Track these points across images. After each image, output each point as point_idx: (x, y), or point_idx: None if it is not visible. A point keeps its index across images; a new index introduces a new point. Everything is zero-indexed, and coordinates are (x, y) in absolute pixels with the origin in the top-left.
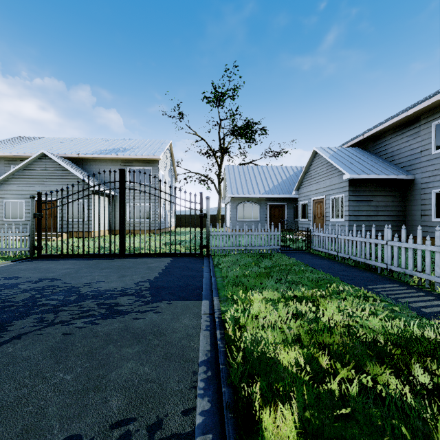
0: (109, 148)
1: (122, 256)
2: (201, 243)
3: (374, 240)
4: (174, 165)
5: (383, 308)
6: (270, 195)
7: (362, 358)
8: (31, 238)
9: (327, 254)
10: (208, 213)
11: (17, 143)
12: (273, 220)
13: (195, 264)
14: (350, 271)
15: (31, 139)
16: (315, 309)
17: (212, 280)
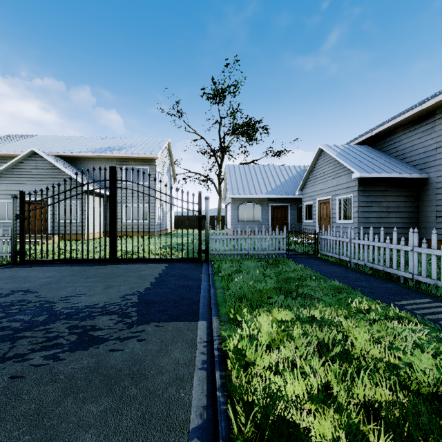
0: (105, 146)
1: (113, 261)
2: (200, 247)
3: (396, 246)
4: (173, 164)
5: (425, 335)
6: (272, 196)
7: (430, 431)
8: (12, 242)
9: (338, 259)
10: (207, 214)
11: (8, 141)
12: (275, 221)
13: (193, 271)
14: (368, 281)
15: (24, 137)
16: (344, 340)
17: (210, 293)
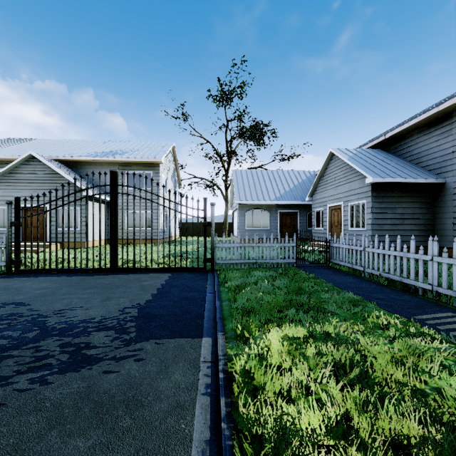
0: (106, 150)
1: (114, 271)
2: (205, 256)
3: (413, 255)
4: (178, 169)
5: (451, 354)
6: (281, 202)
7: None
8: (7, 251)
9: (351, 269)
10: (213, 221)
11: (6, 145)
12: (284, 228)
13: (197, 281)
14: (384, 292)
15: (22, 141)
16: (363, 361)
17: (216, 306)
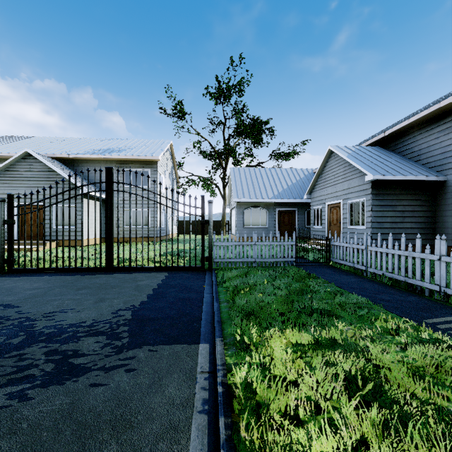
0: (103, 148)
1: (109, 270)
2: (203, 255)
3: (419, 255)
4: (176, 167)
5: None
6: (279, 200)
7: None
8: None
9: (352, 268)
10: (211, 219)
11: (2, 142)
12: (282, 227)
13: (195, 281)
14: (389, 293)
15: (19, 139)
16: (378, 374)
17: (214, 308)
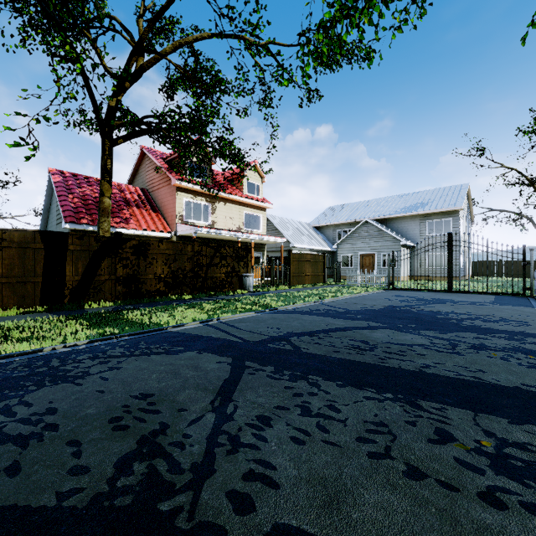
0: (406, 205)
1: (450, 292)
2: (524, 286)
3: None
4: (471, 207)
5: None
6: None
7: None
8: (388, 278)
9: None
10: (532, 262)
11: (335, 212)
12: None
13: (520, 299)
14: None
15: (341, 207)
16: None
17: None
